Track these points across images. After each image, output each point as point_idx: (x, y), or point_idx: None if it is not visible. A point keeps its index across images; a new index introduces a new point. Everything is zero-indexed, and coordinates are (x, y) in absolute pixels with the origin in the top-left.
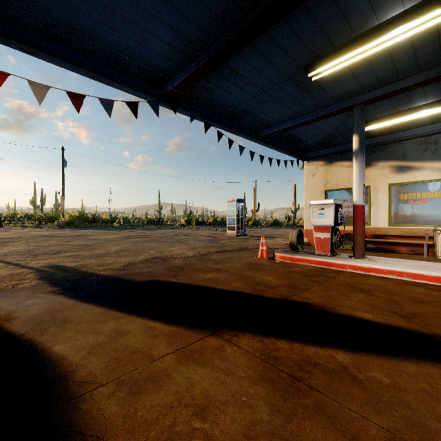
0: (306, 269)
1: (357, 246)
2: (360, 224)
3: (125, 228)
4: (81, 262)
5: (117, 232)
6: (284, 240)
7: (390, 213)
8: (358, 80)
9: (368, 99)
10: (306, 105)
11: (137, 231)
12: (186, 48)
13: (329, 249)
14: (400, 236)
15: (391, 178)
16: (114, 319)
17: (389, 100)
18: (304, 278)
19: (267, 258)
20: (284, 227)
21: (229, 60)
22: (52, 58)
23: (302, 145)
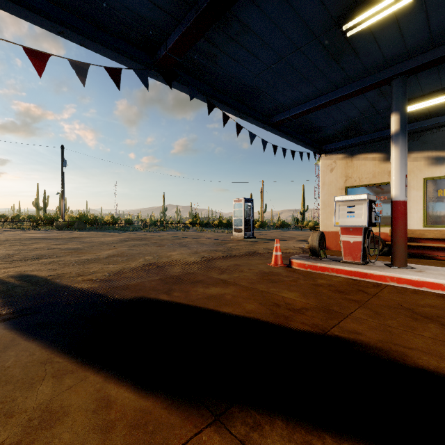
0: (335, 282)
1: (398, 252)
2: (402, 225)
3: (126, 230)
4: (59, 271)
5: (116, 234)
6: (297, 244)
7: (425, 213)
8: (404, 39)
9: (413, 67)
10: (332, 78)
11: (138, 233)
12: None
13: (360, 255)
14: (437, 239)
15: (427, 171)
16: (54, 376)
17: (437, 71)
18: (336, 294)
19: (282, 265)
20: (292, 229)
21: (238, 8)
22: None
23: (320, 135)
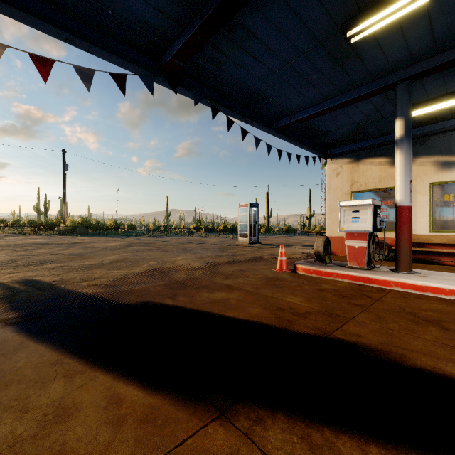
0: (340, 287)
1: (403, 257)
2: (406, 230)
3: (129, 235)
4: (63, 276)
5: (119, 239)
6: (303, 249)
7: (431, 218)
8: (408, 45)
9: (418, 72)
10: (337, 83)
11: (142, 238)
12: None
13: (365, 260)
14: (443, 244)
15: (433, 176)
16: (64, 376)
17: (442, 76)
18: (340, 299)
19: (287, 270)
20: (298, 234)
21: (242, 15)
22: (6, 7)
23: (326, 140)
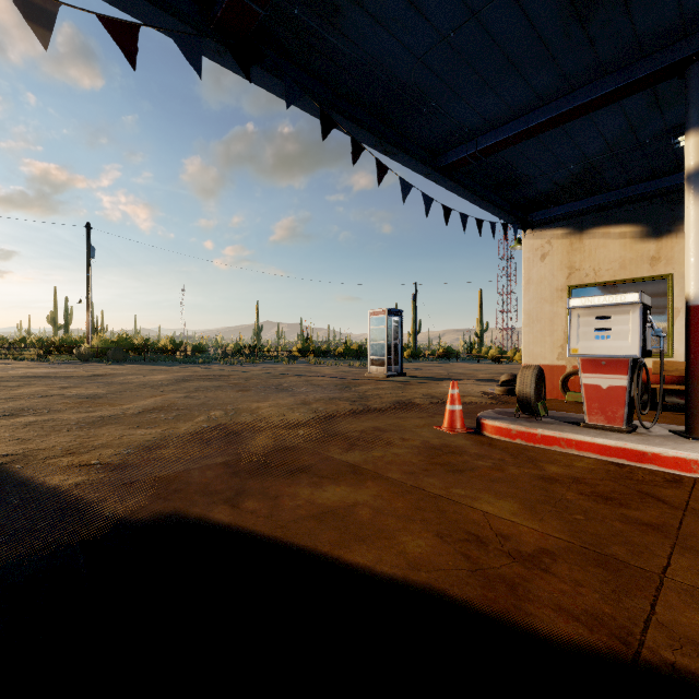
0: (583, 471)
1: None
2: None
3: (193, 362)
4: (32, 444)
5: (174, 369)
6: (479, 386)
7: None
8: None
9: None
10: (567, 66)
11: (212, 367)
12: None
13: (623, 413)
14: None
15: None
16: None
17: None
18: (601, 507)
19: (463, 430)
20: (463, 359)
21: None
22: None
23: (526, 194)
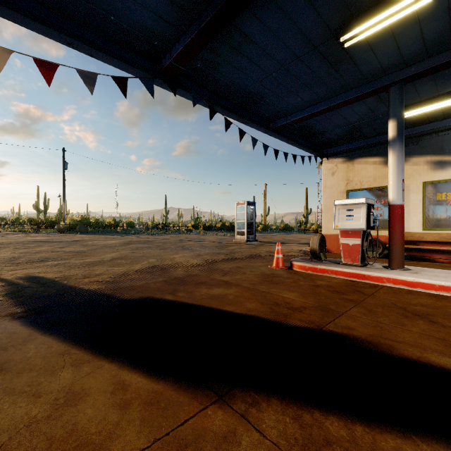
0: (334, 283)
1: (395, 254)
2: (399, 228)
3: (128, 233)
4: (65, 273)
5: (119, 237)
6: (299, 246)
7: (424, 216)
8: (400, 50)
9: (409, 75)
10: (332, 85)
11: (140, 236)
12: (185, 2)
13: (359, 257)
14: (436, 241)
15: (426, 175)
16: (73, 365)
17: (433, 79)
18: (334, 295)
19: (283, 267)
20: (295, 232)
21: (240, 21)
22: (13, 14)
23: (322, 139)
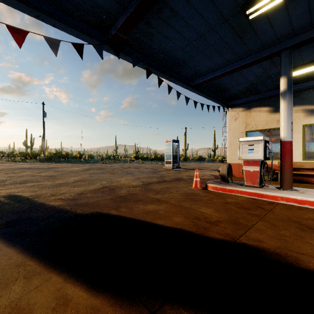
0: (240, 200)
1: (286, 178)
2: (288, 159)
3: (88, 162)
4: (38, 192)
5: (81, 165)
6: (210, 172)
7: (304, 150)
8: (291, 22)
9: (297, 42)
10: (237, 51)
11: (97, 164)
12: None
13: (258, 181)
14: (313, 169)
15: (305, 119)
16: (25, 277)
17: None
18: (241, 210)
19: (200, 188)
20: (206, 161)
21: None
22: None
23: (227, 94)
